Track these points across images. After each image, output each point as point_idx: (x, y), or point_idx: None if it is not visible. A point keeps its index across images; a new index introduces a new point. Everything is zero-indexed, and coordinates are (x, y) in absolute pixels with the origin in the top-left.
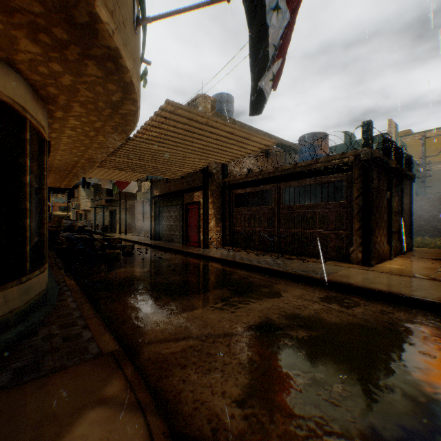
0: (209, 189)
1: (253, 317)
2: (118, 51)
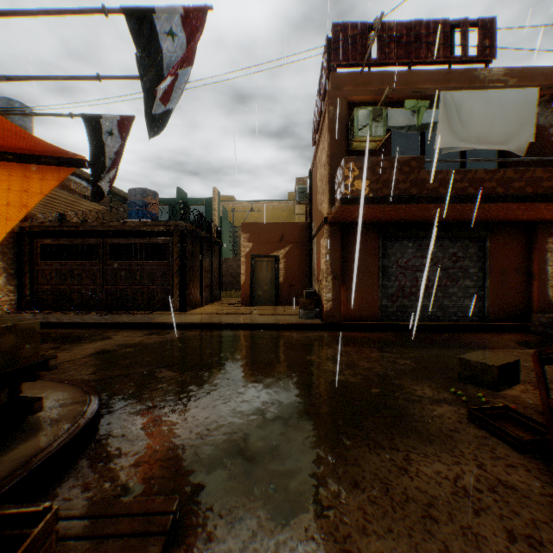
0: None
1: (90, 351)
2: None
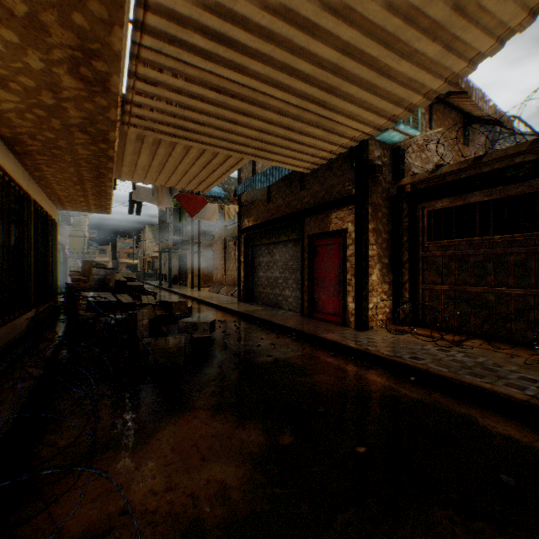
0: (368, 201)
1: None
2: None
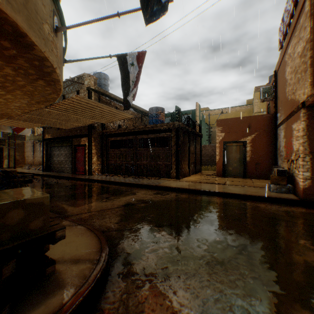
0: (92, 136)
1: (122, 202)
2: (59, 80)
